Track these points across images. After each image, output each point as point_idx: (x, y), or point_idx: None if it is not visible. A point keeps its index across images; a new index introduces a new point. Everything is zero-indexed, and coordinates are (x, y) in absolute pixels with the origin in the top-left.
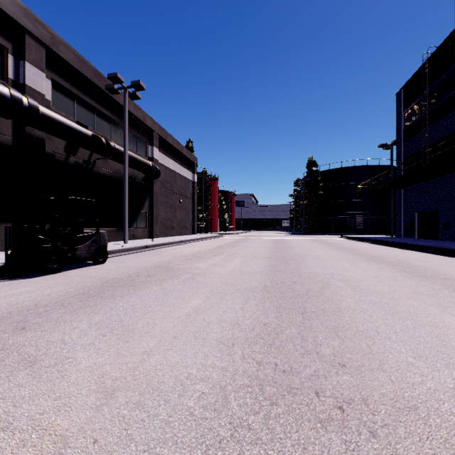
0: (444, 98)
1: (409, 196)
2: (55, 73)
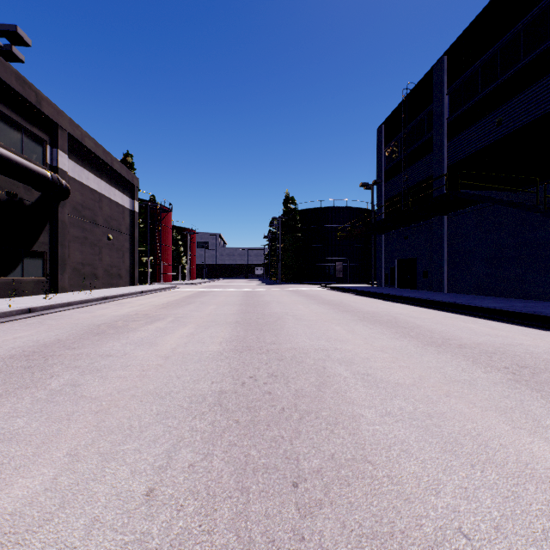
0: (423, 139)
1: (389, 242)
2: None
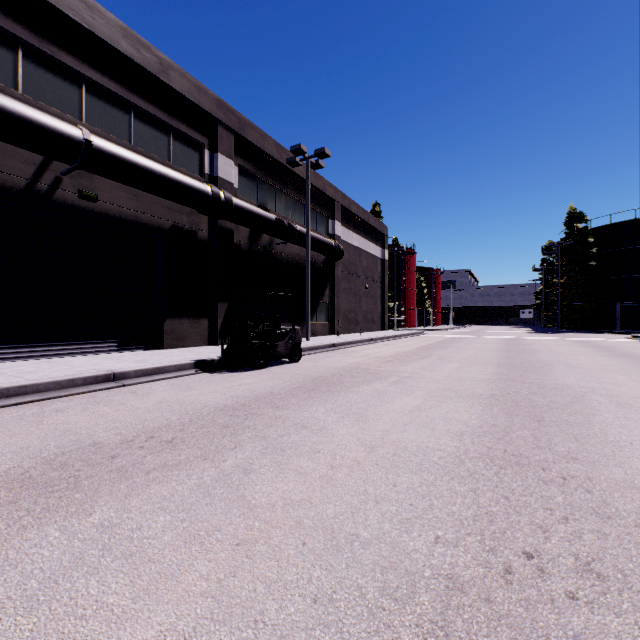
0: None
1: None
2: (241, 158)
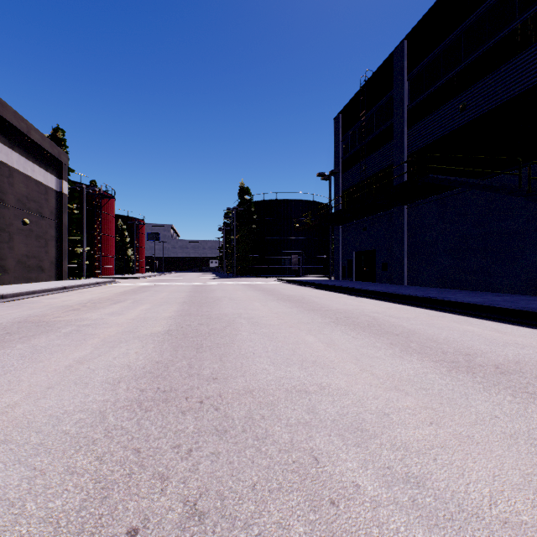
0: (382, 127)
1: (347, 234)
2: None
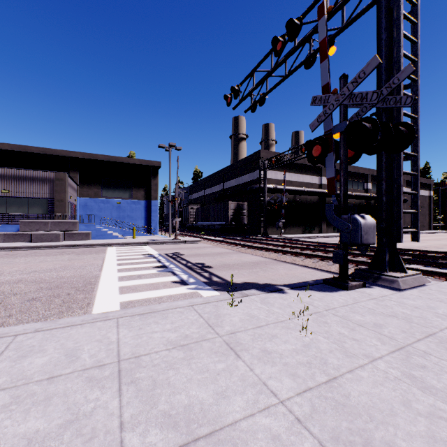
0: None
1: None
2: (372, 180)
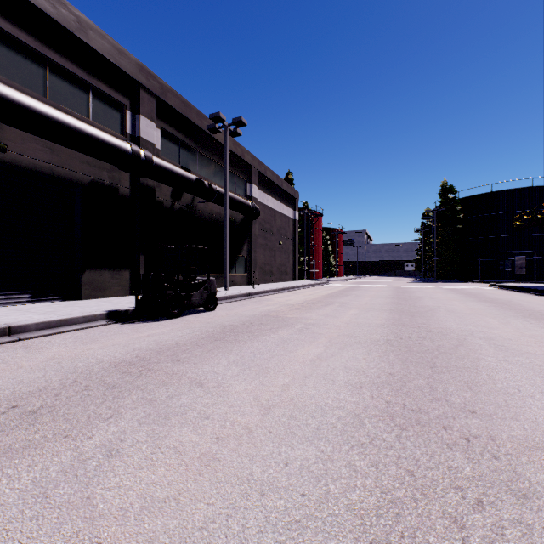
0: None
1: None
2: (163, 121)
